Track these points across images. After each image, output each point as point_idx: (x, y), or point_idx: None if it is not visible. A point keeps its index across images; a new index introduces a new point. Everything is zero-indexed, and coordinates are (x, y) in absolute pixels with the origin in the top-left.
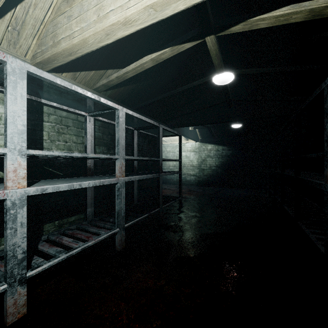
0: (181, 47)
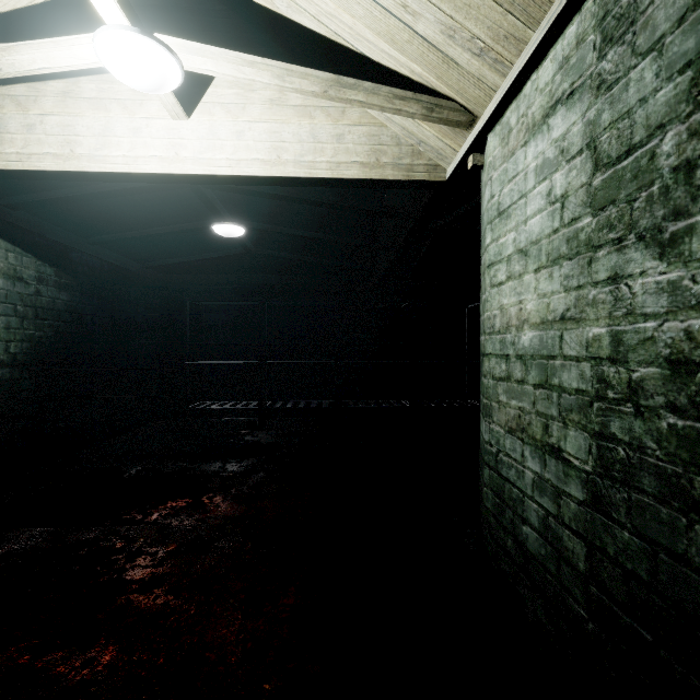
0: None
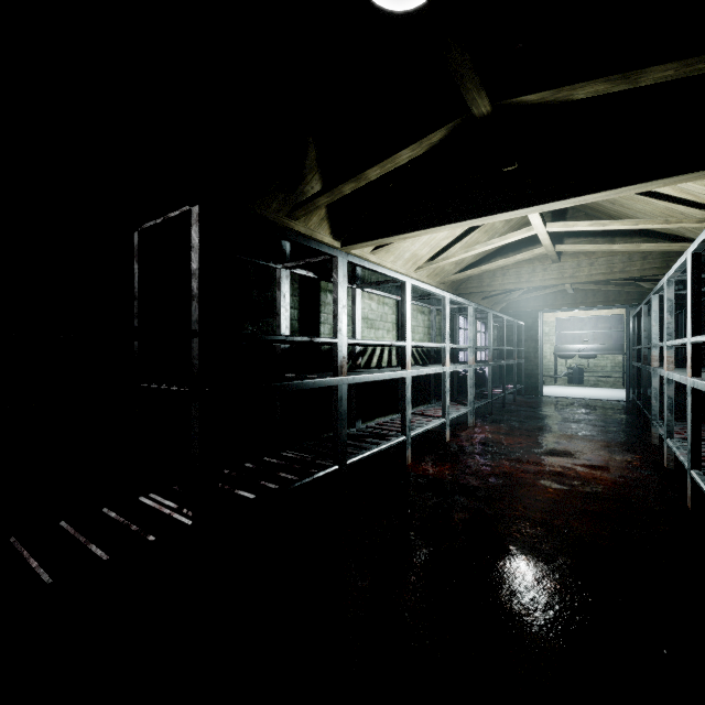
0: (547, 98)
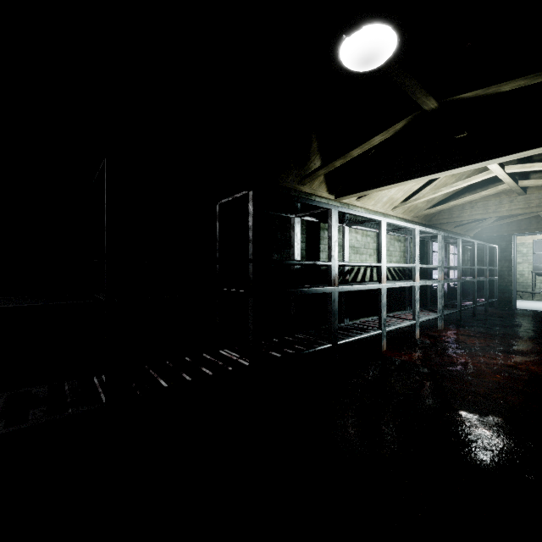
0: (480, 93)
